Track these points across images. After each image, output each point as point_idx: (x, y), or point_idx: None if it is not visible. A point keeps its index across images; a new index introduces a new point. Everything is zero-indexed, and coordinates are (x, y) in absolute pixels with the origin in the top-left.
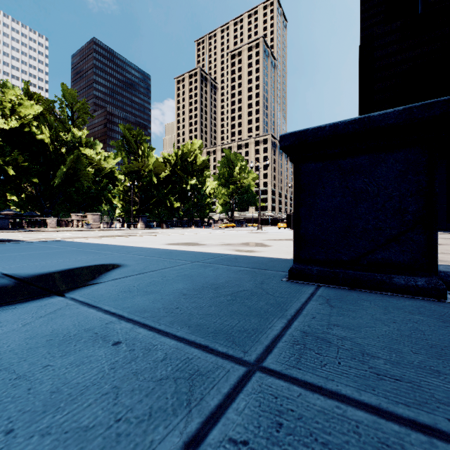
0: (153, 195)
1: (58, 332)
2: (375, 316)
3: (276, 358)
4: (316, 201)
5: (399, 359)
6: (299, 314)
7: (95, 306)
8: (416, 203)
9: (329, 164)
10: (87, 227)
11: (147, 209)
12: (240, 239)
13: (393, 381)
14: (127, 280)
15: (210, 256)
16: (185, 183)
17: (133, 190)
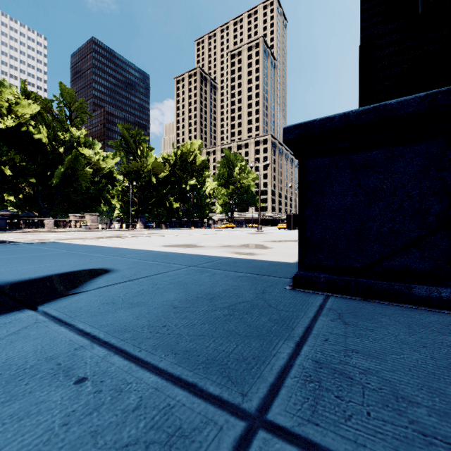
0: (152, 195)
1: (12, 363)
2: (399, 337)
3: (285, 405)
4: (324, 201)
5: (446, 407)
6: (309, 335)
7: (68, 324)
8: (440, 203)
9: (338, 159)
10: (85, 228)
11: (146, 210)
12: (239, 240)
13: (448, 447)
14: (113, 289)
15: (208, 260)
16: (184, 184)
17: (132, 190)
